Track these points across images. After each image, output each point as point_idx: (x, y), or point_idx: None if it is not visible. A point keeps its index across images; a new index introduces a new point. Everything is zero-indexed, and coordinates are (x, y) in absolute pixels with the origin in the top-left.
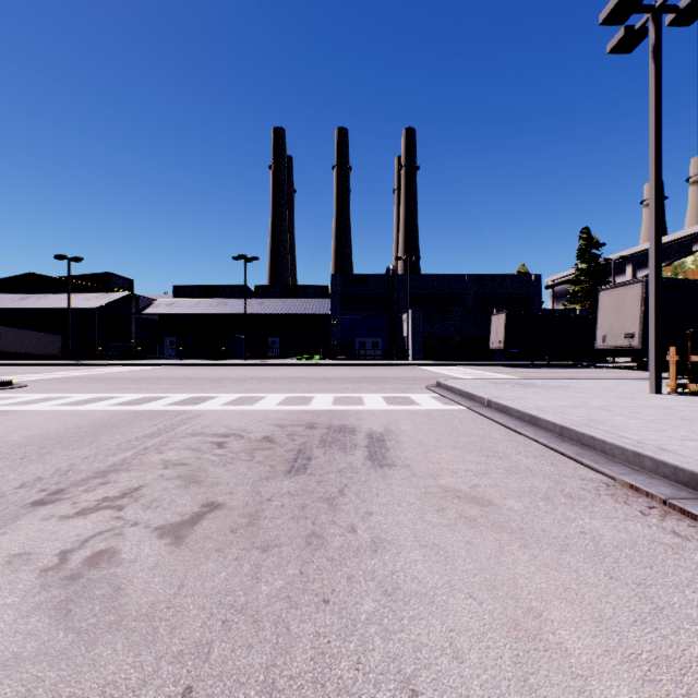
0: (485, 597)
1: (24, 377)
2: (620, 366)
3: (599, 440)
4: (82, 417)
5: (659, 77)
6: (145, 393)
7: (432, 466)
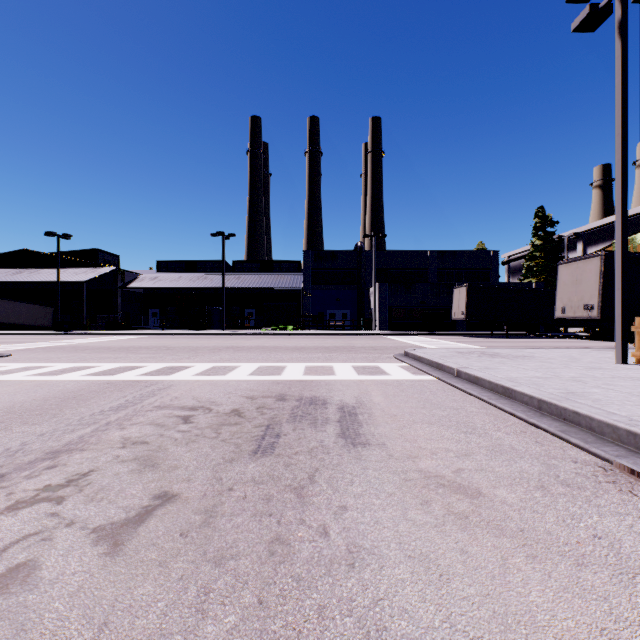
0: None
1: (11, 347)
2: (573, 336)
3: (584, 416)
4: (53, 387)
5: (625, 53)
6: (122, 362)
7: (409, 445)
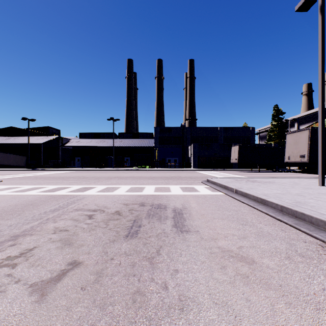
0: None
1: (3, 177)
2: (293, 171)
3: (307, 215)
4: (21, 199)
5: (323, 22)
6: (59, 185)
7: (212, 231)
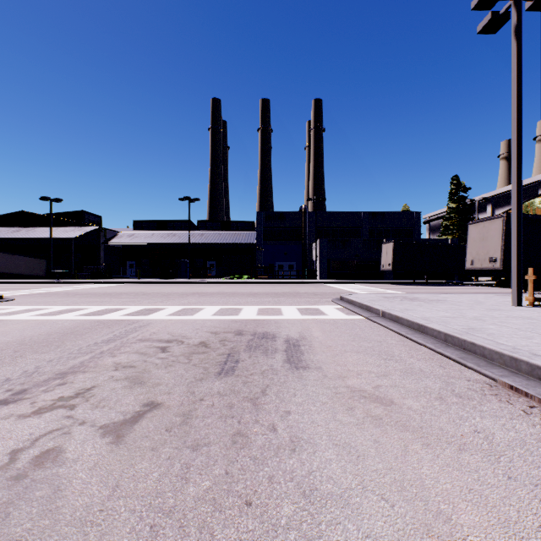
0: (396, 499)
1: (14, 293)
2: (482, 284)
3: (479, 346)
4: (53, 325)
5: (520, 52)
6: (108, 305)
7: (340, 368)
